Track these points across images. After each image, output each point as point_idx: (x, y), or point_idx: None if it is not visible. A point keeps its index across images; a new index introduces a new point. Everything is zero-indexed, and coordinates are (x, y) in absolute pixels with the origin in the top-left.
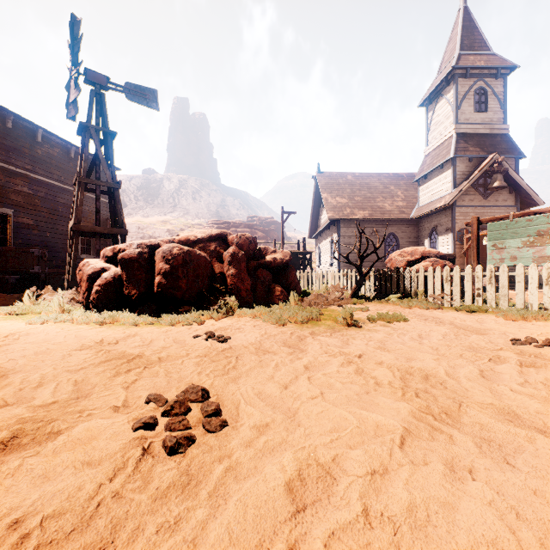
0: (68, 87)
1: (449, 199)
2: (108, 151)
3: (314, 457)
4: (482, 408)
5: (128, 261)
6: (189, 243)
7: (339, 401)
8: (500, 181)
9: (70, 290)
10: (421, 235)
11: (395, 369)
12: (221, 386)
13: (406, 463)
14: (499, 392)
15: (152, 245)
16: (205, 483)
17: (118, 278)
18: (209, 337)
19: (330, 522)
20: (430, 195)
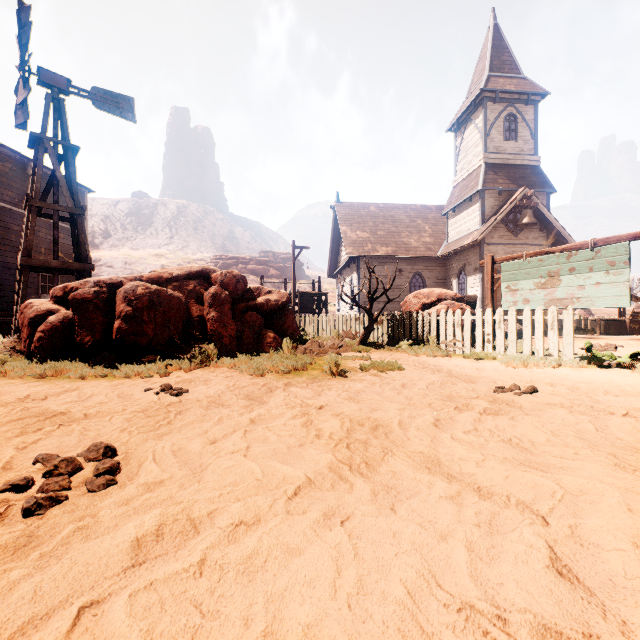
0: (17, 88)
1: (477, 236)
2: (69, 169)
3: (188, 512)
4: (409, 457)
5: (81, 302)
6: (161, 281)
7: (263, 455)
8: (530, 217)
9: (12, 338)
10: (449, 276)
11: (348, 420)
12: (137, 443)
13: (280, 513)
14: (440, 440)
15: (113, 283)
16: (48, 544)
17: (68, 322)
18: (162, 390)
19: (158, 574)
20: (458, 231)
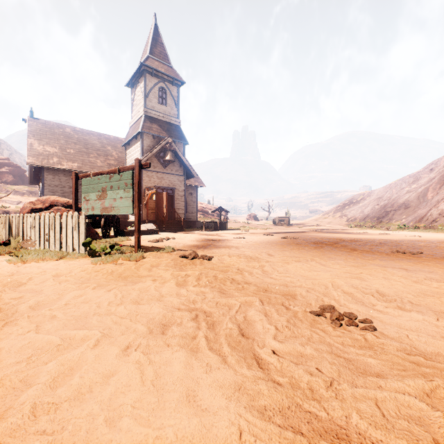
0: None
1: None
2: None
3: None
4: None
5: None
6: None
7: None
8: (170, 157)
9: None
10: None
11: None
12: None
13: None
14: None
15: None
16: None
17: None
18: None
19: None
20: (131, 159)
